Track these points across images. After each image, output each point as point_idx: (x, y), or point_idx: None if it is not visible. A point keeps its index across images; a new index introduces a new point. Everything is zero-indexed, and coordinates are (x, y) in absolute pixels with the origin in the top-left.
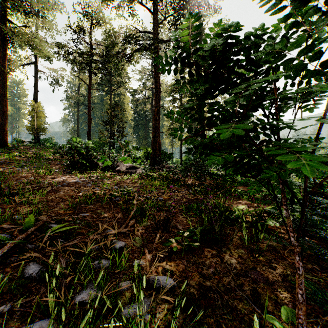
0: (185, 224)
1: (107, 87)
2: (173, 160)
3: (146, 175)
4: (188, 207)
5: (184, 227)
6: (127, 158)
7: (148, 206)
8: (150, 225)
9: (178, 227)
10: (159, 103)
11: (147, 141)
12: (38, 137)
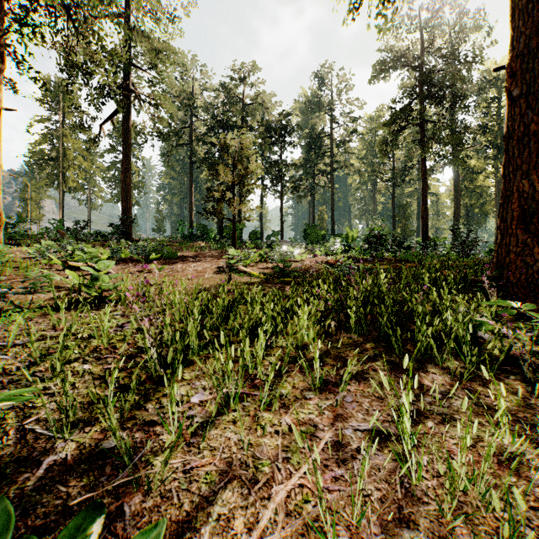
0: None
1: None
2: None
3: None
4: None
5: None
6: None
7: None
8: None
9: None
10: (459, 205)
11: None
12: None
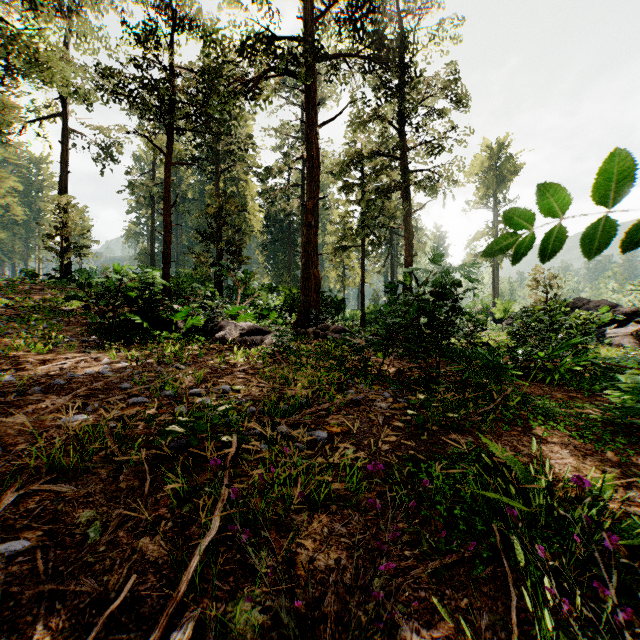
0: (428, 607)
1: (212, 167)
2: (345, 313)
3: (286, 351)
4: (420, 493)
5: (432, 639)
6: (249, 310)
7: (274, 494)
8: (273, 624)
9: (403, 638)
10: (316, 191)
11: (292, 275)
12: (69, 266)
